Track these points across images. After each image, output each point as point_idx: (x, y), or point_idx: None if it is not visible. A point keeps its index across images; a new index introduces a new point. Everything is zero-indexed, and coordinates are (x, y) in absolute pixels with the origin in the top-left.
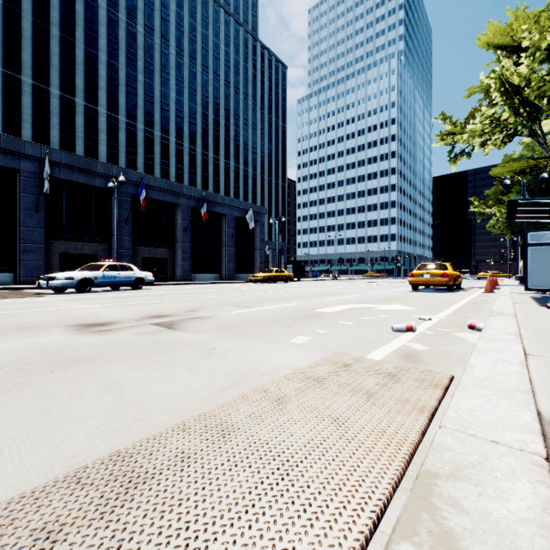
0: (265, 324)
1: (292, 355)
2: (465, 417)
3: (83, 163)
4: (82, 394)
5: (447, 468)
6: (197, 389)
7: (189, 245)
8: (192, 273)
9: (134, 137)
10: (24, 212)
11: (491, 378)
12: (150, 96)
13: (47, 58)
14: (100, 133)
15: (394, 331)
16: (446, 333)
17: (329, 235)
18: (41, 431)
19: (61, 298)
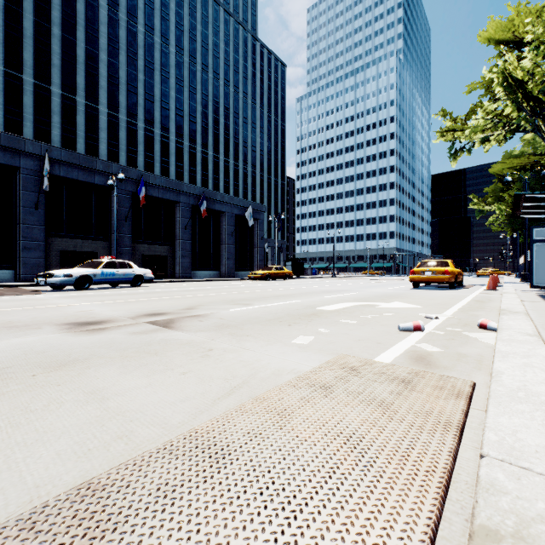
0: (265, 323)
1: (294, 357)
2: (510, 441)
3: (83, 161)
4: (60, 403)
5: (509, 523)
6: (189, 398)
7: (189, 242)
8: (191, 271)
9: (134, 135)
10: (24, 210)
11: (526, 388)
12: (150, 95)
13: (48, 57)
14: (100, 132)
15: (401, 330)
16: (456, 333)
17: (328, 232)
18: (5, 452)
19: (58, 295)
